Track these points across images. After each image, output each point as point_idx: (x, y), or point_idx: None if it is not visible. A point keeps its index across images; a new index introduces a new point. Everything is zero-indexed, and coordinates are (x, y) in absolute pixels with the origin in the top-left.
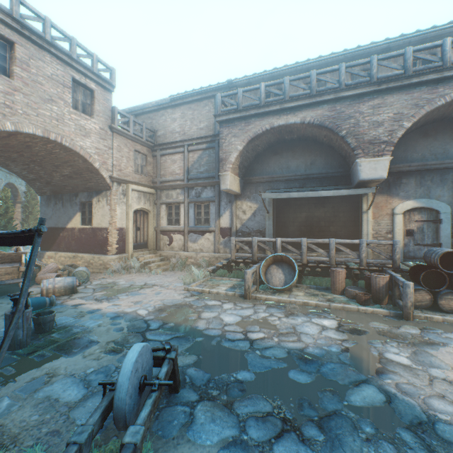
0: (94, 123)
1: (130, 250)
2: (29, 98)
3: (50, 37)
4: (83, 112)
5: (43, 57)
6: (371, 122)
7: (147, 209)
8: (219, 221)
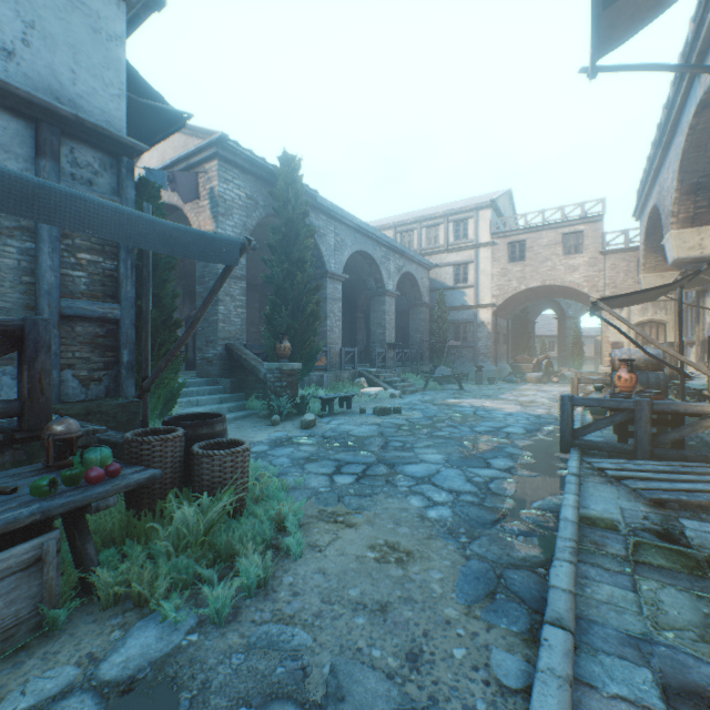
0: (582, 257)
1: None
2: (532, 266)
3: (544, 220)
4: (575, 252)
5: (540, 236)
6: (666, 189)
7: (659, 319)
8: (698, 328)
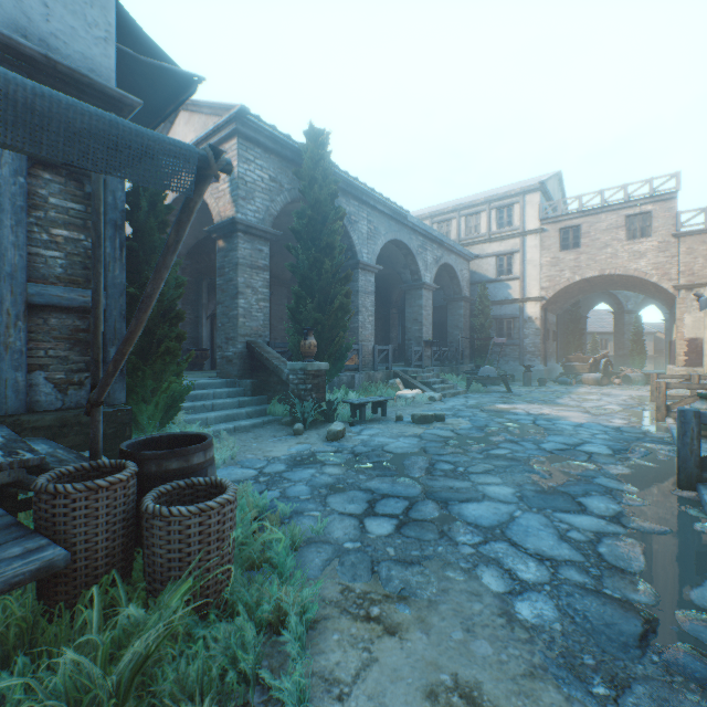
0: (649, 242)
1: (704, 364)
2: (588, 254)
3: (603, 201)
4: (640, 236)
5: (598, 219)
6: None
7: None
8: None
